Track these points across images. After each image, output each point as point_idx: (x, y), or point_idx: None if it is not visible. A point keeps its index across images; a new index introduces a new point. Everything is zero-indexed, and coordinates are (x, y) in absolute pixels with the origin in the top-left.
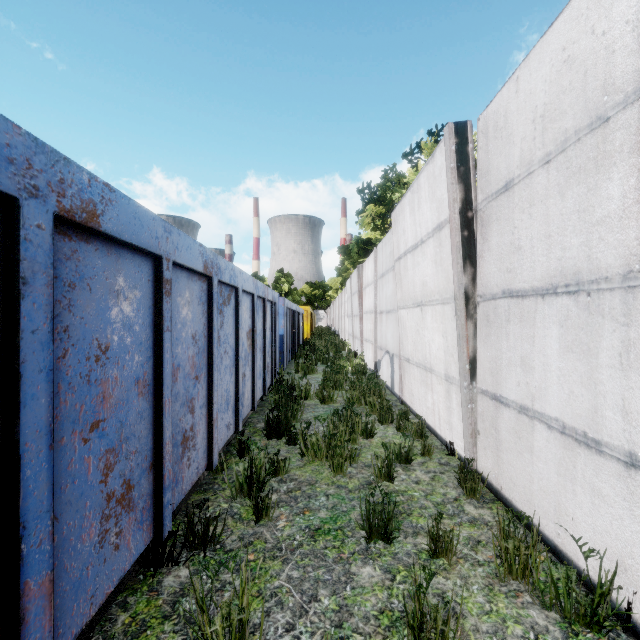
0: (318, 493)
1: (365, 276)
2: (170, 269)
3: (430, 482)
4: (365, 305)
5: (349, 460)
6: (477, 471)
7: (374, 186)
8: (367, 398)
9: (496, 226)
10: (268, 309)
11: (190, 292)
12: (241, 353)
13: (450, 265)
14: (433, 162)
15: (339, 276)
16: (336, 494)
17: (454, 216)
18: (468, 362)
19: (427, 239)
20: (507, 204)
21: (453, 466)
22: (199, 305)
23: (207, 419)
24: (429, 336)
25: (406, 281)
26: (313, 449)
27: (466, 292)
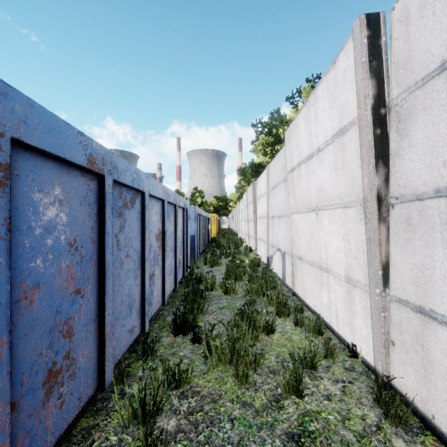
0: (222, 416)
1: (258, 189)
2: (5, 148)
3: (342, 397)
4: (258, 212)
5: (253, 365)
6: (391, 384)
7: (265, 121)
8: (265, 292)
9: (423, 117)
10: (180, 214)
11: (64, 189)
12: (148, 255)
13: (356, 167)
14: (335, 68)
15: (237, 192)
16: (242, 418)
17: (366, 113)
18: (381, 268)
19: (325, 146)
20: (445, 86)
21: (359, 372)
22: (82, 206)
23: (97, 334)
24: (326, 238)
25: (299, 189)
26: (217, 353)
27: (379, 194)
